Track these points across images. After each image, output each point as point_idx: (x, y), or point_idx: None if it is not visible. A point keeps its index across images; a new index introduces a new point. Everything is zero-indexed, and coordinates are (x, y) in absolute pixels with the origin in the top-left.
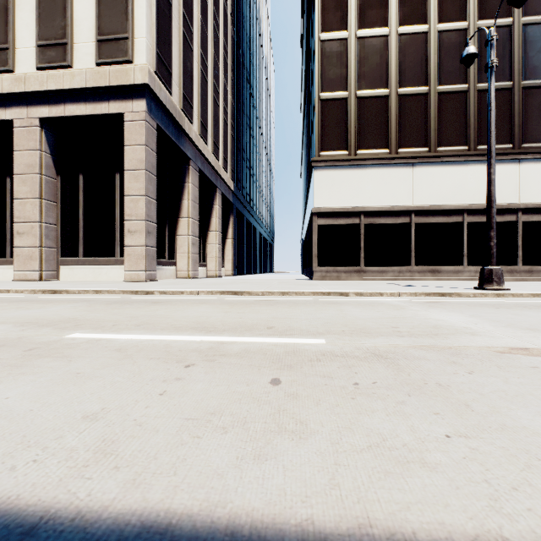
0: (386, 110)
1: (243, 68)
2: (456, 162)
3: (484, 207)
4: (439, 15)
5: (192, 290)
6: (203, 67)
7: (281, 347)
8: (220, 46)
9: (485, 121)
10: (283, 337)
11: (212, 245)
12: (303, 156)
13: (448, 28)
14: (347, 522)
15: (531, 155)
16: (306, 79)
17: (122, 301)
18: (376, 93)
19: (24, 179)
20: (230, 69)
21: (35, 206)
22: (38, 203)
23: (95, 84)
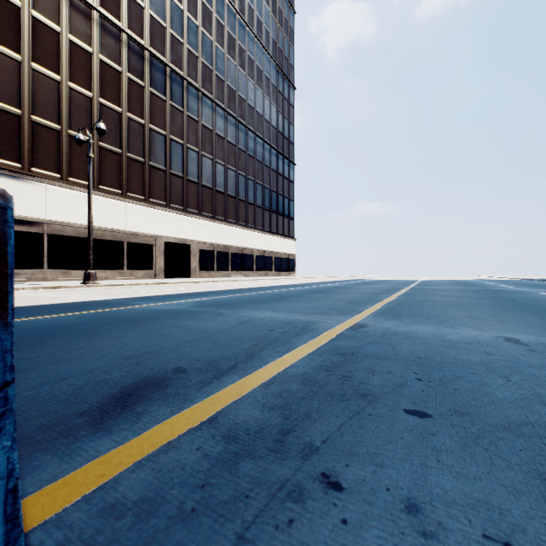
0: (19, 128)
1: None
2: (84, 193)
3: (104, 229)
4: (71, 76)
5: None
6: None
7: None
8: None
9: (105, 170)
10: None
11: None
12: None
13: (78, 90)
14: None
15: (132, 201)
16: None
17: None
18: (7, 108)
19: None
20: None
21: None
22: None
23: None
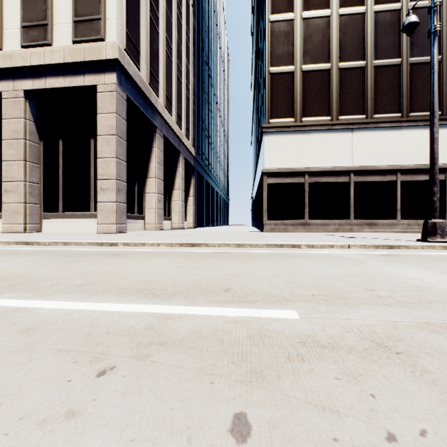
0: (328, 82)
1: (203, 53)
2: (390, 128)
3: (416, 167)
4: None
5: (153, 242)
6: (168, 48)
7: (242, 325)
8: (182, 32)
9: (417, 91)
10: (244, 306)
11: (176, 202)
12: (253, 127)
13: (383, 9)
14: None
15: None
16: (256, 59)
17: (83, 253)
18: (319, 67)
19: (11, 144)
20: (191, 52)
21: (20, 167)
22: (23, 164)
23: (72, 60)
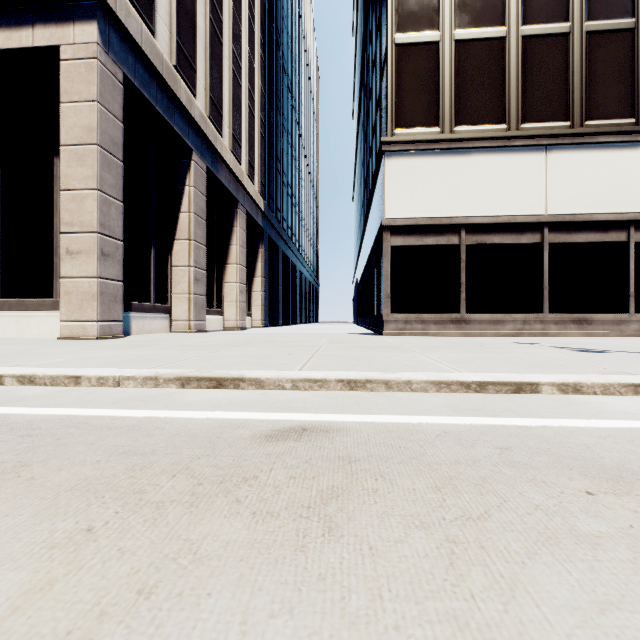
0: (502, 60)
1: (278, 50)
2: (616, 144)
3: None
4: None
5: (103, 373)
6: (214, 18)
7: None
8: (243, 4)
9: None
10: None
11: (231, 284)
12: (356, 172)
13: None
14: None
15: None
16: (364, 54)
17: None
18: (486, 33)
19: None
20: (258, 43)
21: None
22: None
23: None
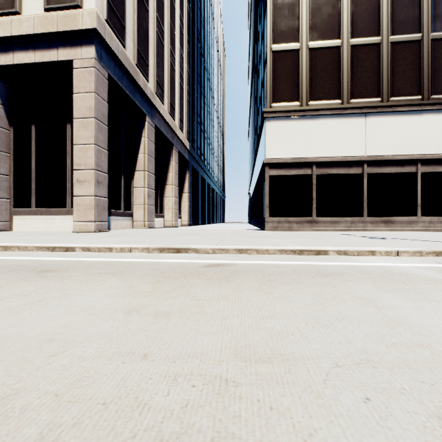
0: (338, 60)
1: (198, 43)
2: (409, 112)
3: (439, 157)
4: None
5: (123, 246)
6: (159, 30)
7: None
8: (176, 17)
9: (439, 70)
10: None
11: (169, 198)
12: (250, 122)
13: None
14: None
15: None
16: (254, 47)
17: (1, 267)
18: (328, 44)
19: None
20: (186, 40)
21: None
22: None
23: (43, 30)
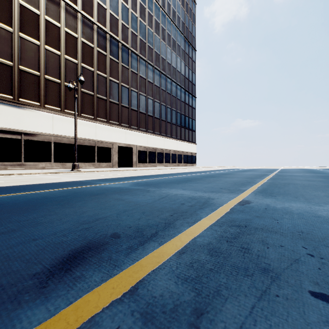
0: (38, 83)
1: None
2: (73, 118)
3: (84, 139)
4: (66, 51)
5: None
6: None
7: None
8: None
9: (84, 105)
10: None
11: None
12: None
13: (70, 59)
14: (16, 185)
15: (99, 122)
16: None
17: None
18: (32, 72)
19: None
20: None
21: None
22: None
23: None
